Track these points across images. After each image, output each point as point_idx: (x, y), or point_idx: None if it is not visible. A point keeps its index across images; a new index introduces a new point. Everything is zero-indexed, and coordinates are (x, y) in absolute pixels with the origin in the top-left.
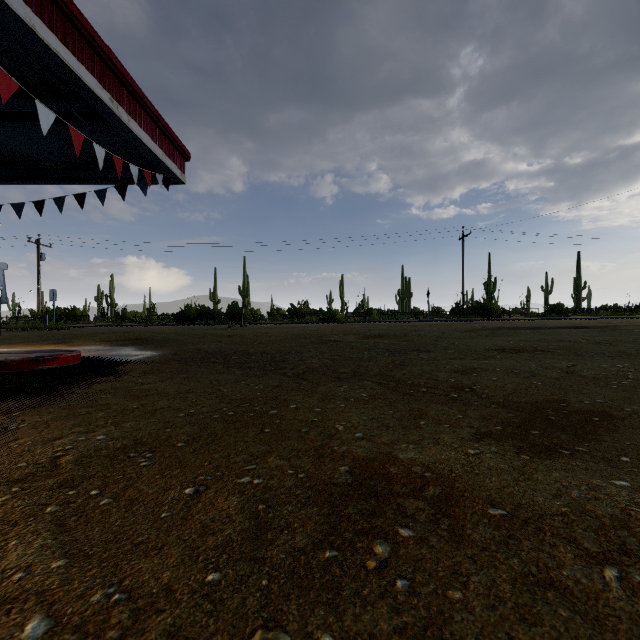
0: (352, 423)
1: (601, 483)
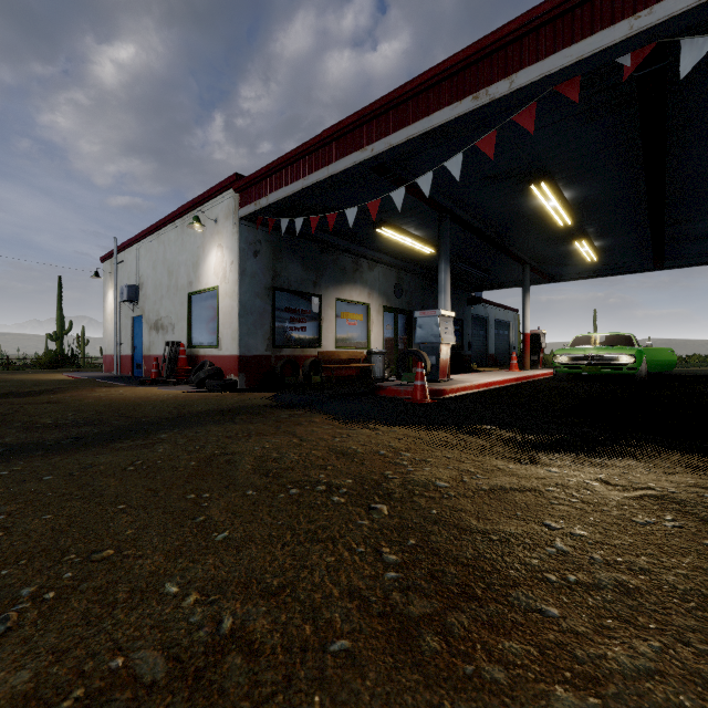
0: None
1: None
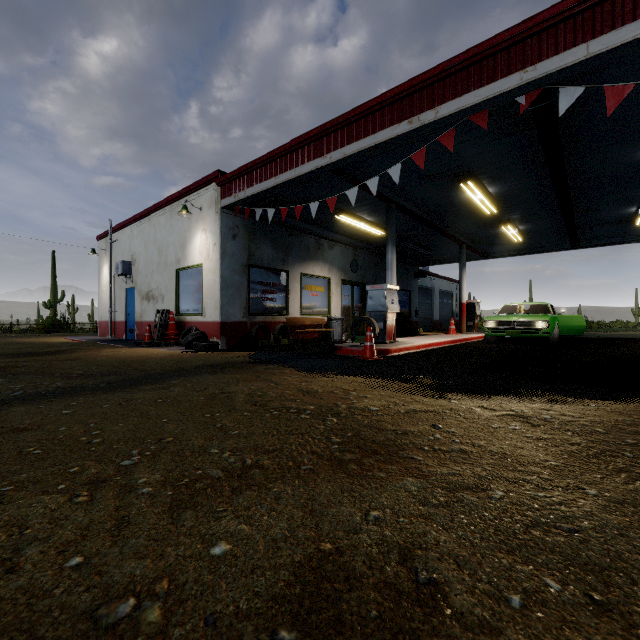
0: (552, 504)
1: (241, 529)
